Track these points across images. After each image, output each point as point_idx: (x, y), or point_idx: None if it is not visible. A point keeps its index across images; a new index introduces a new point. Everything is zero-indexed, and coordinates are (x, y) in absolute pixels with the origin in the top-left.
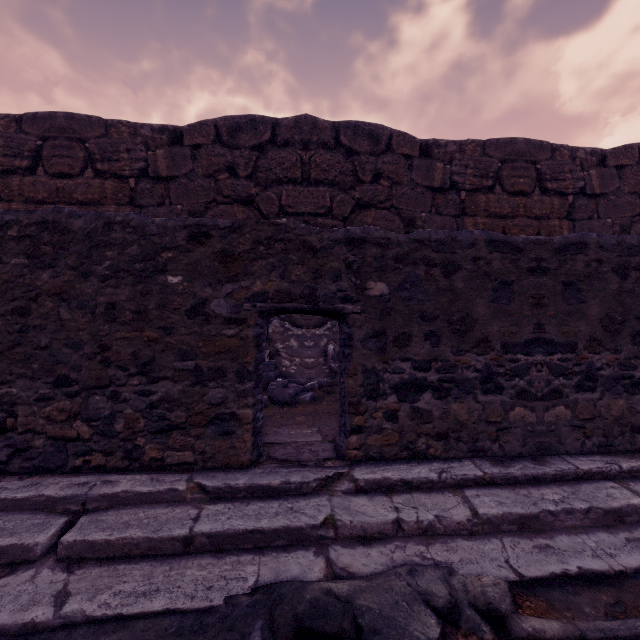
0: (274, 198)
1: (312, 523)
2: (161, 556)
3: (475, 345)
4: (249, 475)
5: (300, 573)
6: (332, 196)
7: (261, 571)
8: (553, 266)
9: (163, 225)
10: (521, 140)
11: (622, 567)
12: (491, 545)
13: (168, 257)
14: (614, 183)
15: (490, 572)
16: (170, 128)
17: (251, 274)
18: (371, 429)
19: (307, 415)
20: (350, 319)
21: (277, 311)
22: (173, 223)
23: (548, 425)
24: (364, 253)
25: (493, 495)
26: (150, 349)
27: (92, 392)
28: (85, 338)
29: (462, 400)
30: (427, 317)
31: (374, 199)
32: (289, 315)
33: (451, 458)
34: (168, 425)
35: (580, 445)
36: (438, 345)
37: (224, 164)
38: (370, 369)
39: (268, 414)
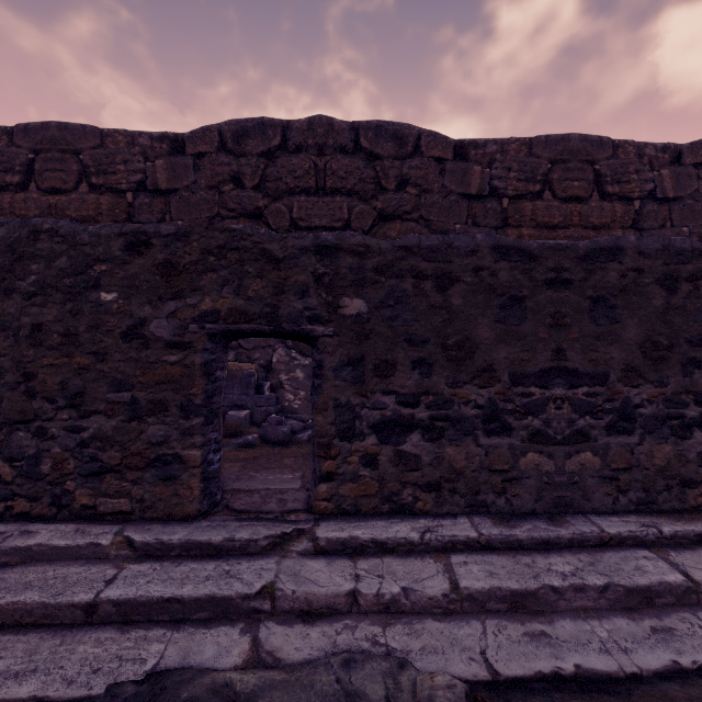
0: (284, 211)
1: (245, 592)
2: (58, 626)
3: (476, 375)
4: (191, 529)
5: (213, 656)
6: (350, 207)
7: (167, 651)
8: (578, 277)
9: (96, 233)
10: (575, 136)
11: (636, 668)
12: (468, 629)
13: (101, 270)
14: (692, 184)
15: (456, 667)
16: (171, 136)
17: (199, 290)
18: (345, 476)
19: (298, 457)
20: (320, 343)
21: (233, 334)
22: (108, 230)
23: (570, 476)
24: (337, 263)
25: (485, 563)
26: (81, 378)
27: (15, 427)
28: (7, 365)
29: (459, 443)
30: (415, 341)
31: (399, 209)
32: (297, 342)
33: (444, 514)
34: (101, 467)
35: (612, 501)
36: (429, 375)
37: (229, 174)
38: (344, 404)
39: (254, 455)
